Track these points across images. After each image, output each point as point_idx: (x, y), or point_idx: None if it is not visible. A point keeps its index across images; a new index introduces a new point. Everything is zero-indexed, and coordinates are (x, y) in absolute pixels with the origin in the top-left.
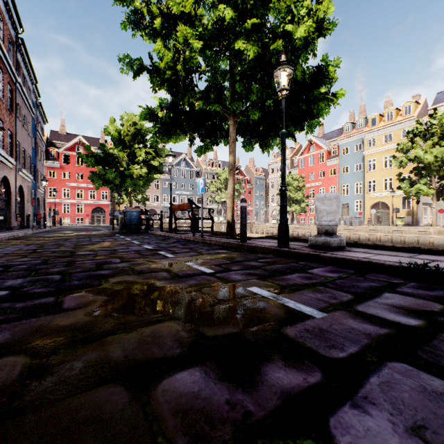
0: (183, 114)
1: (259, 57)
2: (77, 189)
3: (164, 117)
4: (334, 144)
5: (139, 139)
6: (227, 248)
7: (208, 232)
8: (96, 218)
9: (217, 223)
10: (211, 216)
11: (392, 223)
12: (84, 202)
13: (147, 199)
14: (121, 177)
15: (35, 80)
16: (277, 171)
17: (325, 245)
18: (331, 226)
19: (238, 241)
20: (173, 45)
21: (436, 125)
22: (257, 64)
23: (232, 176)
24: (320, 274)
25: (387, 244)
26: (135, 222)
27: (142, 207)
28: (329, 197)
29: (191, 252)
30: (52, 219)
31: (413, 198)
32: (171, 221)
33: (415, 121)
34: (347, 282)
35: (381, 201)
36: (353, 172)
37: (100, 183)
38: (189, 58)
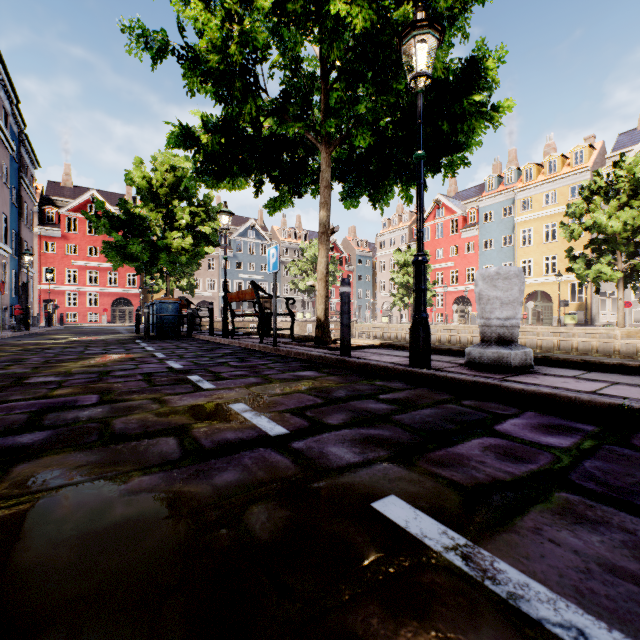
0: (242, 139)
1: (371, 35)
2: (90, 271)
3: (211, 143)
4: (471, 207)
5: (181, 193)
6: (317, 367)
7: (286, 337)
8: (119, 315)
9: (301, 321)
10: (290, 310)
11: (558, 322)
12: (99, 290)
13: (196, 286)
14: (152, 251)
15: (15, 98)
16: (390, 246)
17: (499, 364)
18: (510, 328)
19: (336, 352)
20: (220, 3)
21: (623, 177)
22: (369, 47)
23: (324, 244)
24: (530, 438)
25: (609, 361)
26: (170, 320)
27: (189, 298)
28: (505, 274)
29: (249, 377)
30: (45, 316)
31: (586, 285)
32: (225, 319)
33: (593, 172)
34: (615, 468)
35: (540, 290)
36: (500, 247)
37: (118, 260)
38: (249, 31)
